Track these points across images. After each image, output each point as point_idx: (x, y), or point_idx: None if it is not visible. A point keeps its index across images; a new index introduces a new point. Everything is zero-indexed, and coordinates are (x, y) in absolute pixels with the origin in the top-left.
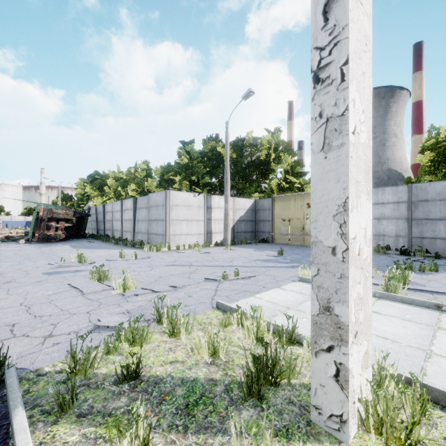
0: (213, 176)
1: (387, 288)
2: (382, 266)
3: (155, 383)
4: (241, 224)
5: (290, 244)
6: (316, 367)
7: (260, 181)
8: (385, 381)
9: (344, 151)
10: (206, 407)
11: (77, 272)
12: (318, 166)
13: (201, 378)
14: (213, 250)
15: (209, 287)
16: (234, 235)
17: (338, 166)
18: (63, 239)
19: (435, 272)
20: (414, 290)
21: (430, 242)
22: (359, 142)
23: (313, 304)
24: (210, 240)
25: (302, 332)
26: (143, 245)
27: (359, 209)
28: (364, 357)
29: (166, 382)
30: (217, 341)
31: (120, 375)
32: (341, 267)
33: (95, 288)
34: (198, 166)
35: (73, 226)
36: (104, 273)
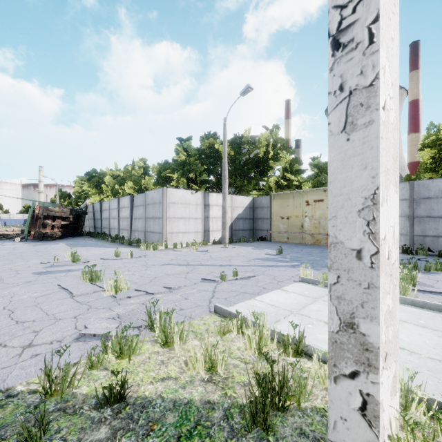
0: (211, 173)
1: None
2: None
3: (142, 407)
4: (239, 222)
5: (289, 243)
6: (335, 396)
7: (259, 179)
8: (411, 405)
9: (373, 130)
10: (202, 440)
11: (69, 271)
12: (338, 151)
13: (196, 400)
14: (211, 248)
15: (206, 288)
16: (232, 233)
17: (365, 149)
18: (60, 237)
19: (441, 271)
20: (423, 292)
21: (432, 241)
22: (389, 121)
23: (331, 319)
24: (207, 238)
25: (309, 342)
26: (140, 243)
27: (389, 203)
28: (393, 381)
29: (156, 405)
30: (215, 354)
31: (102, 396)
32: (368, 274)
33: (85, 289)
34: (196, 164)
35: (70, 224)
36: (96, 273)
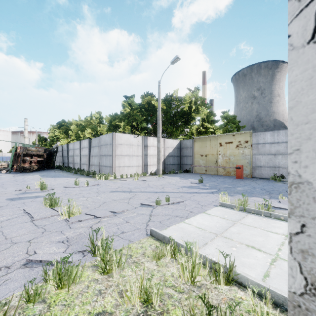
0: (149, 122)
1: None
2: (282, 192)
3: None
4: (170, 159)
5: (207, 174)
6: None
7: (184, 126)
8: None
9: None
10: None
11: (36, 197)
12: (302, 67)
13: None
14: (149, 178)
15: (144, 212)
16: (164, 167)
17: None
18: (36, 170)
19: None
20: None
21: None
22: None
23: (292, 277)
24: (146, 171)
25: (238, 270)
26: (95, 175)
27: None
28: None
29: None
30: (150, 287)
31: None
32: None
33: (45, 213)
34: (138, 115)
35: (44, 160)
36: (55, 200)
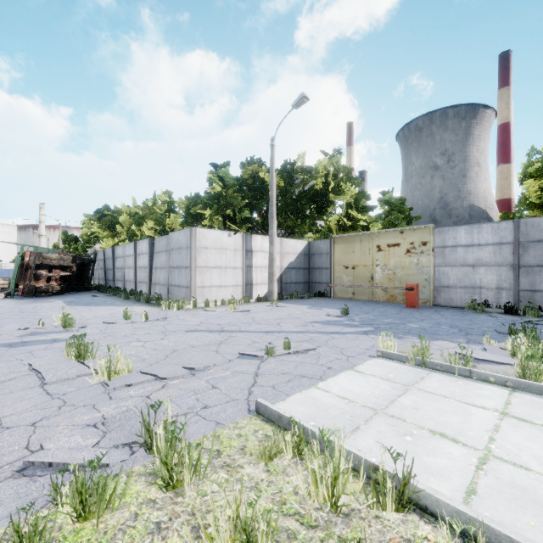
0: (254, 210)
1: (524, 373)
2: (489, 331)
3: None
4: (291, 273)
5: (355, 299)
6: None
7: (316, 217)
8: None
9: None
10: None
11: (54, 342)
12: None
13: None
14: (254, 307)
15: (245, 369)
16: (282, 287)
17: None
18: (58, 292)
19: None
20: None
21: None
22: None
23: None
24: (250, 294)
25: (419, 482)
26: (161, 301)
27: None
28: None
29: None
30: (254, 520)
31: None
32: None
33: (66, 372)
34: (235, 197)
35: (72, 276)
36: (85, 347)
